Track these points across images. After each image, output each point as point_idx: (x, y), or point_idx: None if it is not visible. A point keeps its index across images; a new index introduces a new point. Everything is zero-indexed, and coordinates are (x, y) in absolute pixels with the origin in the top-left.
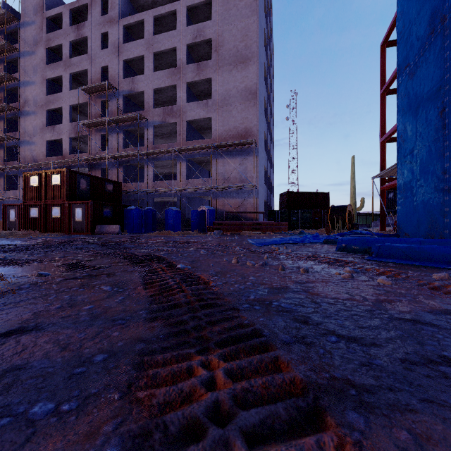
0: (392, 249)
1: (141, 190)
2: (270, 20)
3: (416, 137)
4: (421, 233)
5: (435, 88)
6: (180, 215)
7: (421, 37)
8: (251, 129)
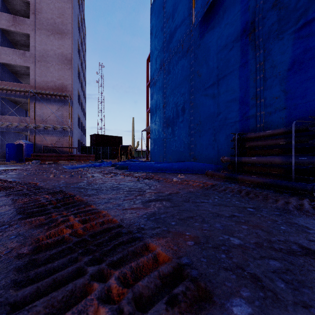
0: (135, 166)
1: None
2: (83, 9)
3: (156, 114)
4: (158, 160)
5: (162, 94)
6: None
7: (158, 68)
8: (67, 86)
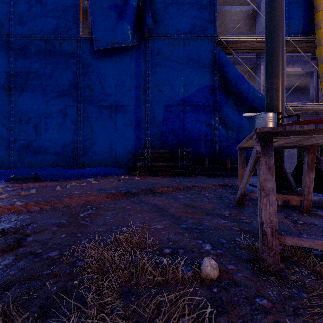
0: (51, 174)
1: None
2: None
3: None
4: None
5: (1, 73)
6: None
7: None
8: None
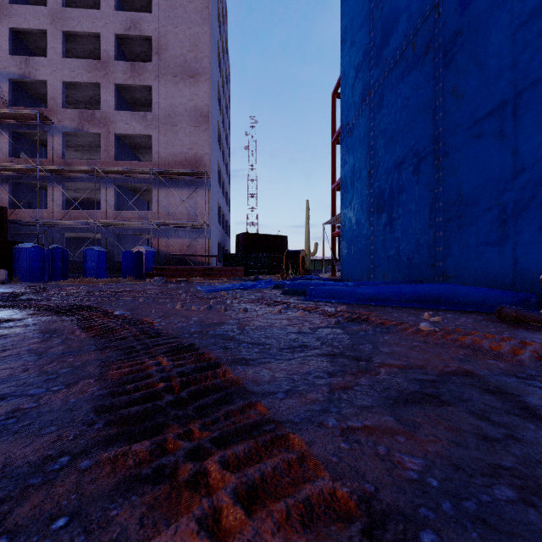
0: (321, 291)
1: (42, 221)
2: (225, 32)
3: (354, 191)
4: (357, 278)
5: (365, 151)
6: (107, 257)
7: (357, 102)
8: (203, 157)
